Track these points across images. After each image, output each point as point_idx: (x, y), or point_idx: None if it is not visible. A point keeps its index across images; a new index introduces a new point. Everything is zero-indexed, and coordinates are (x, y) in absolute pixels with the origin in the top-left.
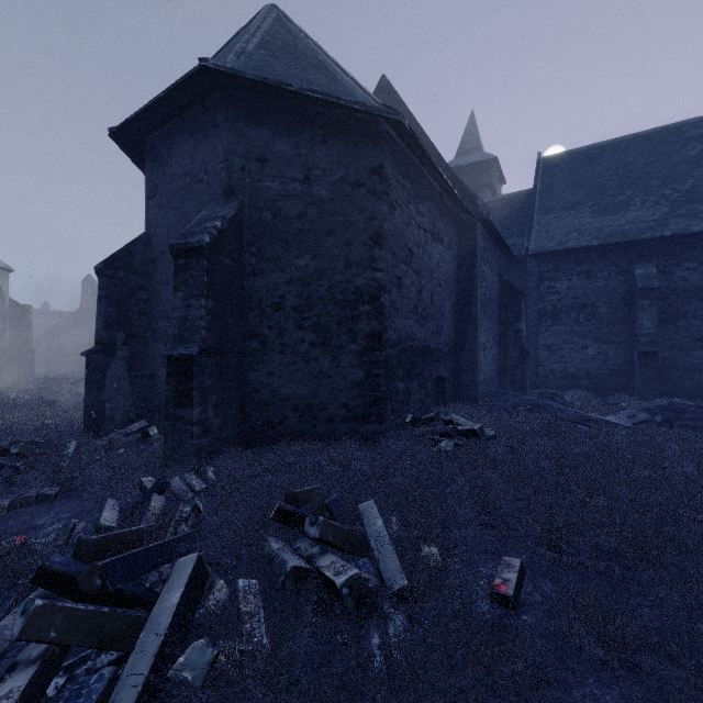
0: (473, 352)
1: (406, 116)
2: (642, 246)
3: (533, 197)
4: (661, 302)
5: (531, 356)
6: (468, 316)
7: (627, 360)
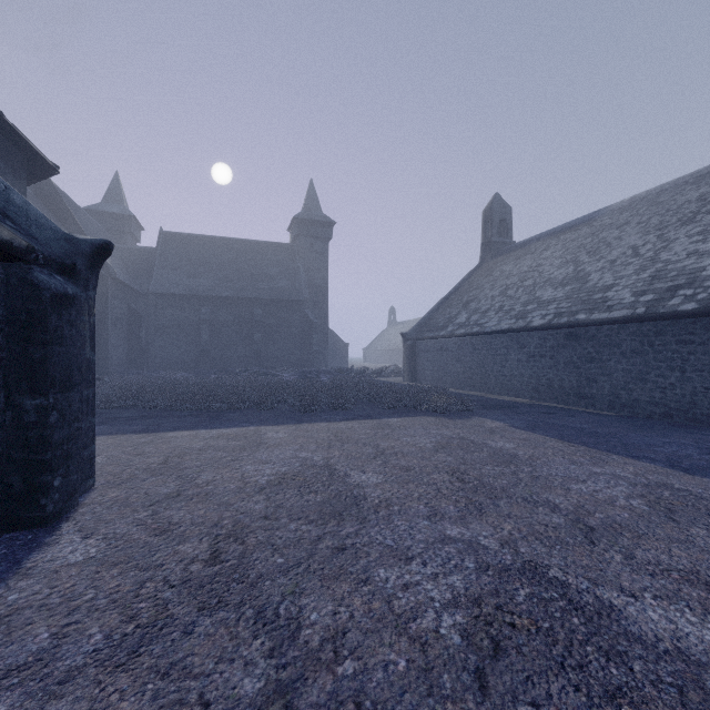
0: (107, 348)
1: (60, 200)
2: (205, 298)
3: (155, 256)
4: (213, 326)
5: (151, 352)
6: (104, 329)
7: (199, 354)
